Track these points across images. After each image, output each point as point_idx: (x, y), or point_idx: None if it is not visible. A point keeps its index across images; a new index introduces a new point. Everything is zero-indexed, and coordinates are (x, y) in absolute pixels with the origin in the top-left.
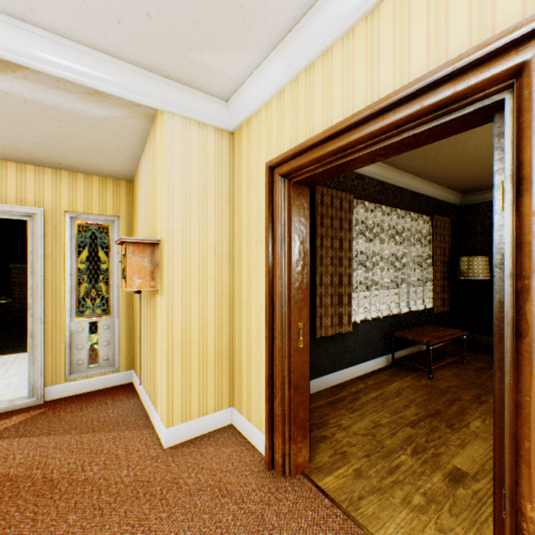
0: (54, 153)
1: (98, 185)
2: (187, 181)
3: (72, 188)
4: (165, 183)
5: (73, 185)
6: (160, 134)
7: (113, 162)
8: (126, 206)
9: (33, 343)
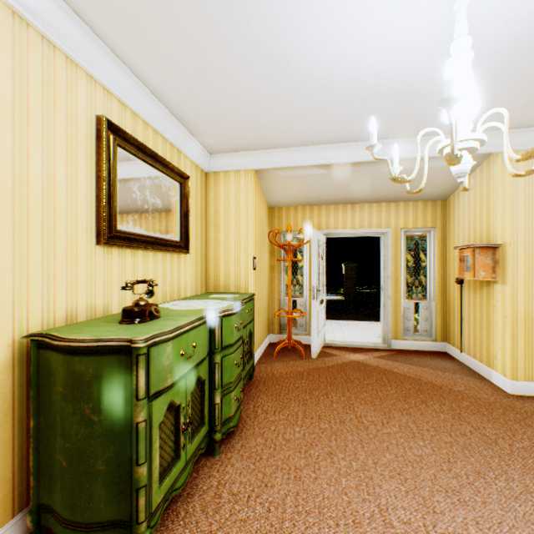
0: (401, 193)
1: (420, 207)
2: (528, 198)
3: (404, 212)
4: (509, 203)
5: (405, 210)
6: (498, 167)
7: (437, 190)
8: (440, 219)
9: (384, 311)
